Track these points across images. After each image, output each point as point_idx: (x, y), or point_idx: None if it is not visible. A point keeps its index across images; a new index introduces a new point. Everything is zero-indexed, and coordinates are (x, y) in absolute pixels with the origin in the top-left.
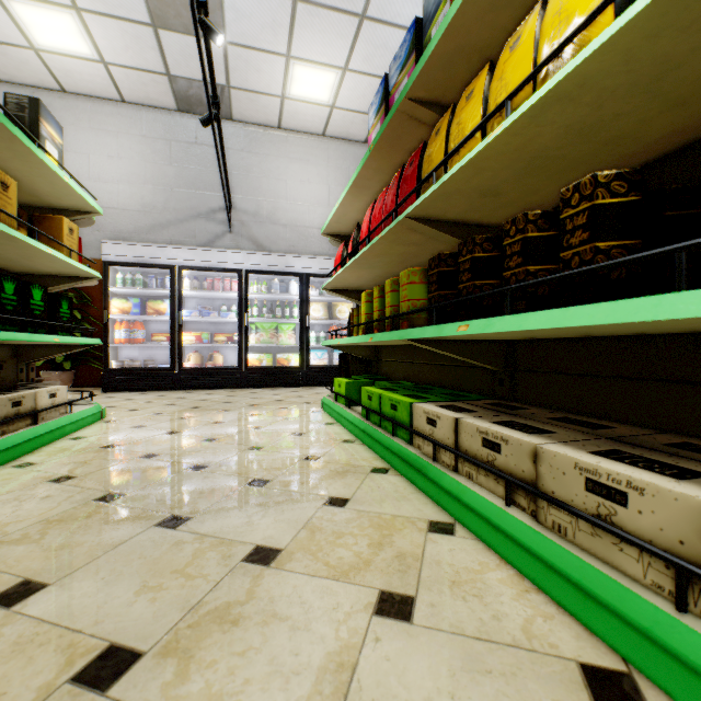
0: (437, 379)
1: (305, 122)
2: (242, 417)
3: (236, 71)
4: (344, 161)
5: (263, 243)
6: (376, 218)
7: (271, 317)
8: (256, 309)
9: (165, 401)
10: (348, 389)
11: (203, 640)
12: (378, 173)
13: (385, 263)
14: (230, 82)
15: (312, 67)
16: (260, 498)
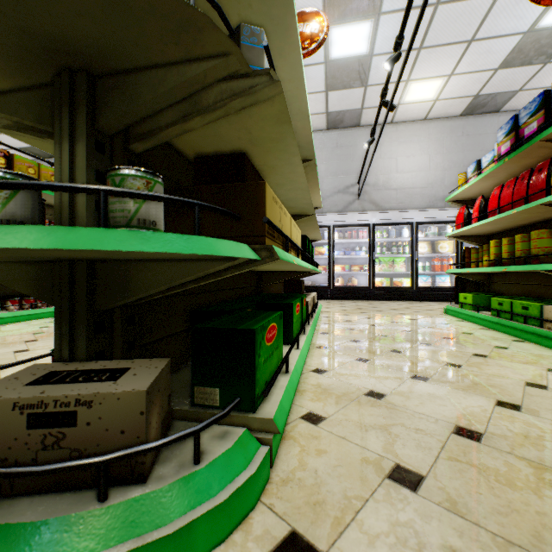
0: (551, 295)
1: (411, 115)
2: (396, 314)
3: (368, 99)
4: (441, 134)
5: (379, 204)
6: (505, 197)
7: (389, 253)
8: (379, 249)
9: (336, 305)
10: (474, 300)
11: (479, 366)
12: (505, 169)
13: (508, 222)
14: (363, 106)
15: (424, 81)
16: (456, 342)
